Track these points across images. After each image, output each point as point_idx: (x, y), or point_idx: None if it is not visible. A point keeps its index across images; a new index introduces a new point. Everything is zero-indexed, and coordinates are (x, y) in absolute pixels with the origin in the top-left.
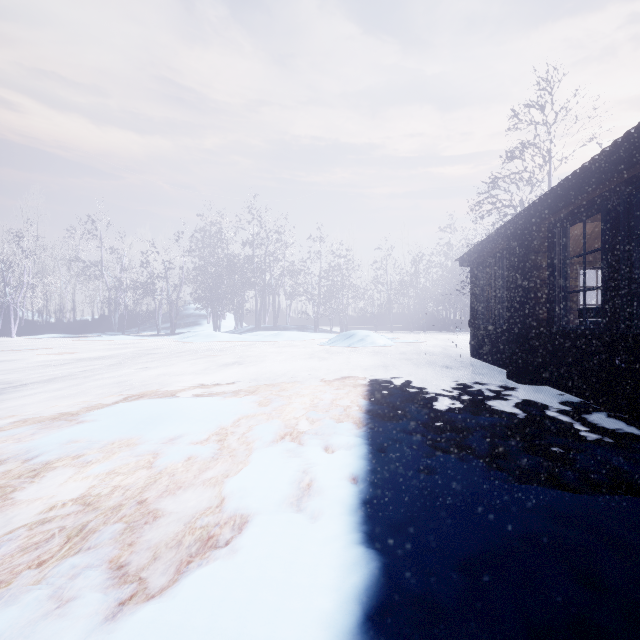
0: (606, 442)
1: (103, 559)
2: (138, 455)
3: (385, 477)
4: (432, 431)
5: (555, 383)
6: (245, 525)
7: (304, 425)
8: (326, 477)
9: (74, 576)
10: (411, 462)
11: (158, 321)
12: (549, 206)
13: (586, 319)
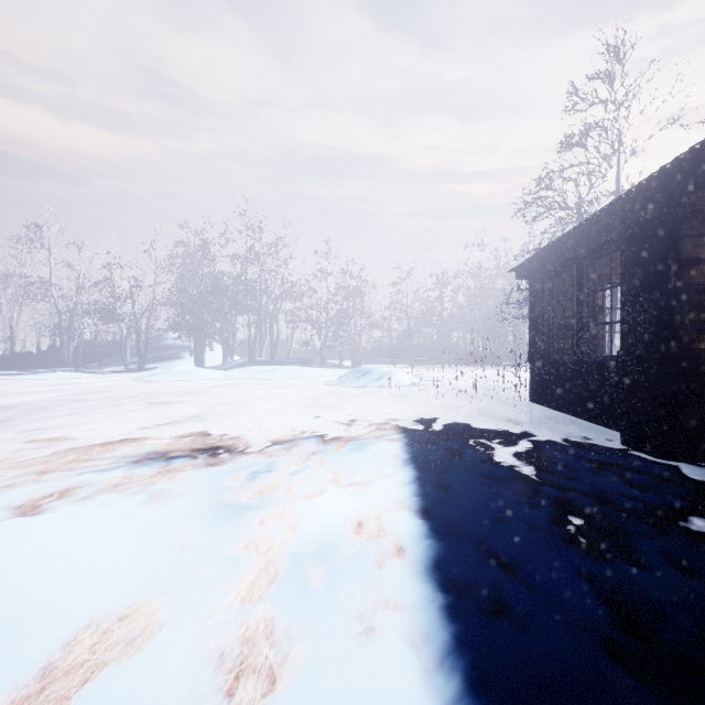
0: None
1: None
2: None
3: None
4: (661, 700)
5: None
6: None
7: (259, 664)
8: None
9: None
10: None
11: (125, 354)
12: None
13: None
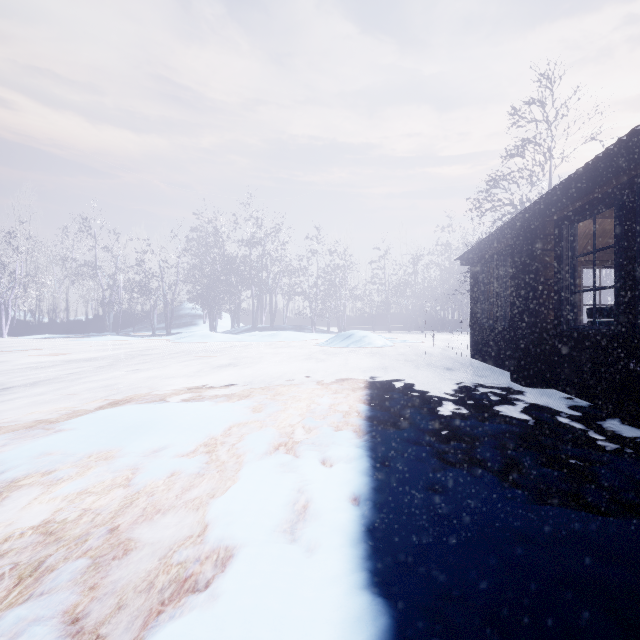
0: (627, 453)
1: (56, 610)
2: (116, 471)
3: (390, 498)
4: (438, 441)
5: (562, 386)
6: (230, 561)
7: (300, 434)
8: (324, 498)
9: (16, 635)
10: (418, 479)
11: (153, 321)
12: (557, 201)
13: (584, 319)
